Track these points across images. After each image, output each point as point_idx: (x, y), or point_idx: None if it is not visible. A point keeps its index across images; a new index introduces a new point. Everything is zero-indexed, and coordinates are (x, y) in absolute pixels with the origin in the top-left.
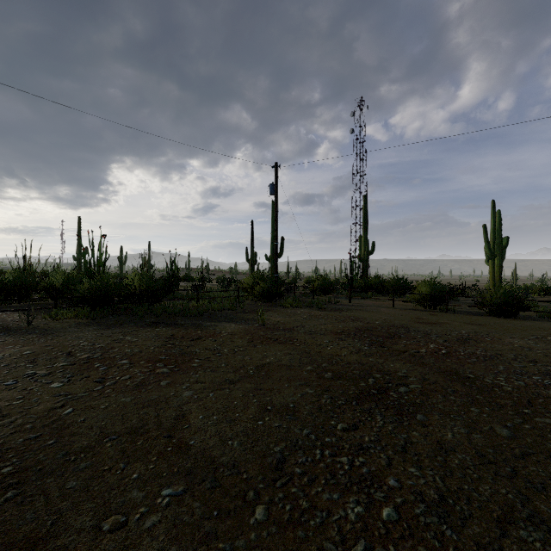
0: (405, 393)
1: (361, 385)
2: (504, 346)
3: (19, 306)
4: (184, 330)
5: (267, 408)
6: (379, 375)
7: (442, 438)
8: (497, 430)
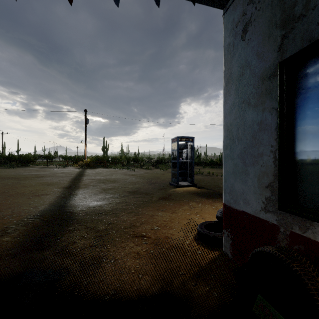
0: None
1: None
2: None
3: None
4: None
5: None
6: None
7: None
8: None
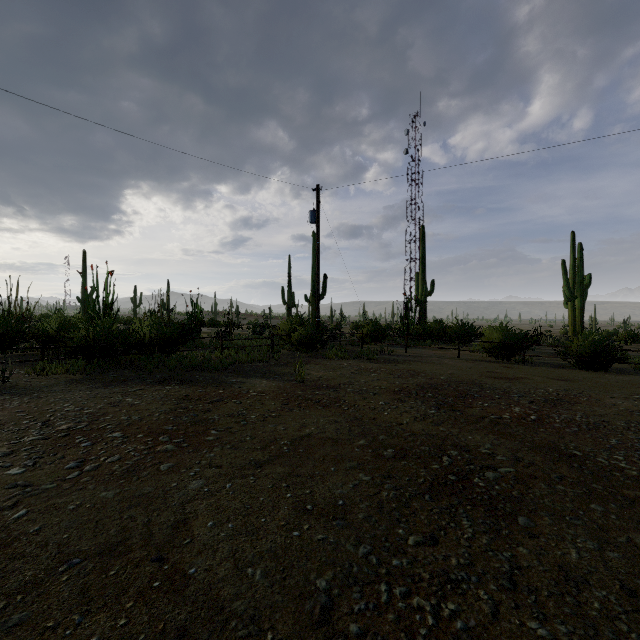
0: (495, 481)
1: (433, 467)
2: (606, 409)
3: (0, 358)
4: (202, 388)
5: (306, 508)
6: (455, 453)
7: (565, 560)
8: (639, 544)
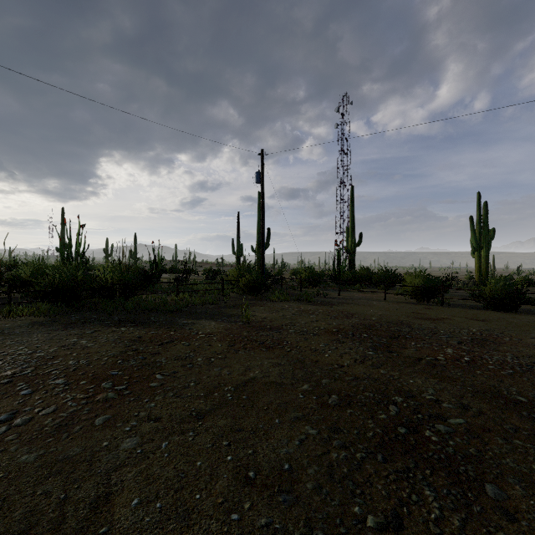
0: (448, 434)
1: (380, 418)
2: (531, 350)
3: None
4: (155, 330)
5: (248, 476)
6: (400, 399)
7: None
8: None
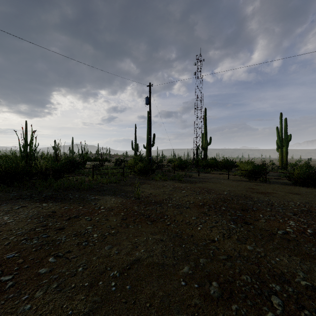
0: None
1: None
2: None
3: None
4: (68, 205)
5: None
6: (278, 286)
7: None
8: None
